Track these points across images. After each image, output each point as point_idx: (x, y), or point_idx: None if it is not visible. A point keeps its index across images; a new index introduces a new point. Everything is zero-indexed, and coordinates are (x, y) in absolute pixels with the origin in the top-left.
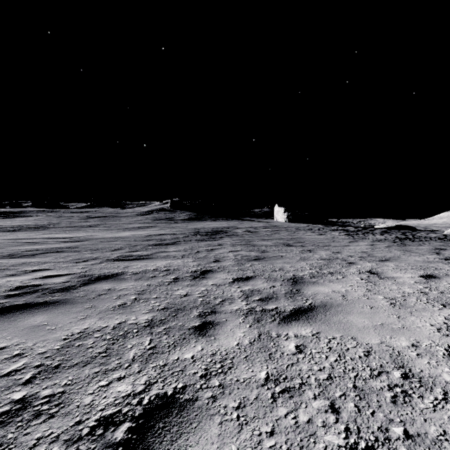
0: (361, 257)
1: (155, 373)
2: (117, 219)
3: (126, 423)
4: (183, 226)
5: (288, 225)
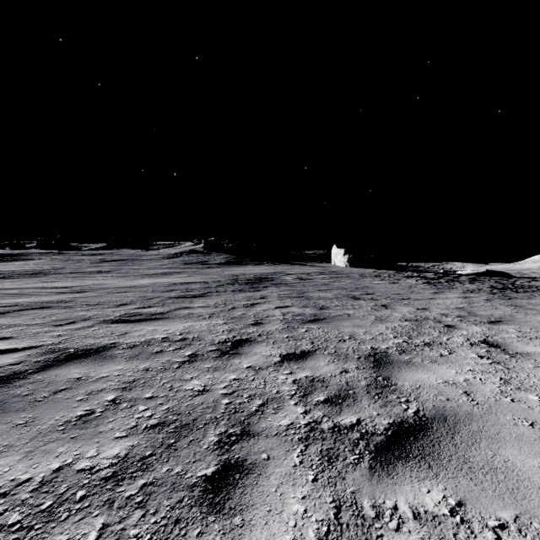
0: (460, 317)
1: None
2: (137, 263)
3: None
4: (219, 272)
5: (350, 270)
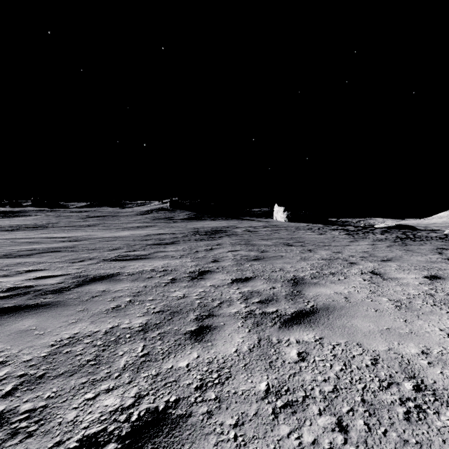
0: (363, 257)
1: (146, 384)
2: (117, 219)
3: (111, 444)
4: (183, 226)
5: (288, 224)
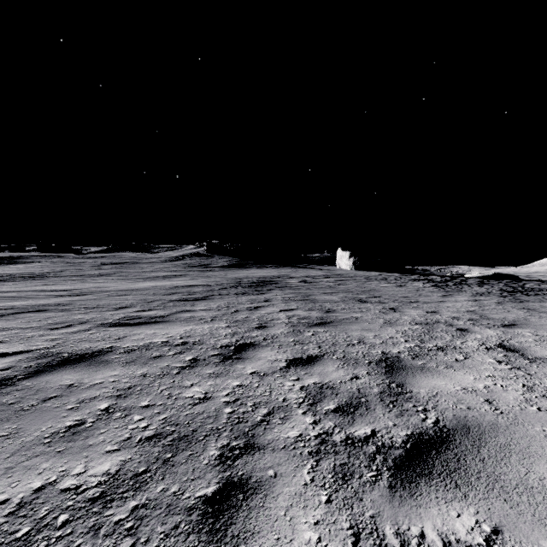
0: (473, 320)
1: None
2: (139, 266)
3: None
4: (221, 275)
5: (355, 273)
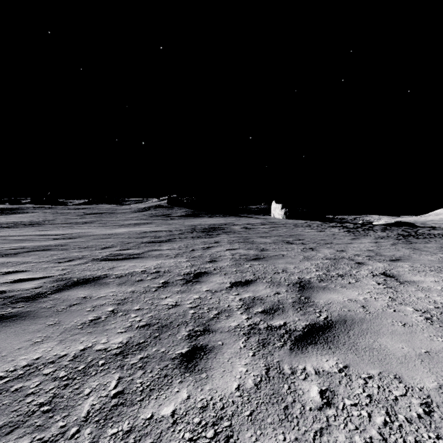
0: (369, 256)
1: None
2: (114, 216)
3: None
4: (180, 223)
5: (286, 221)
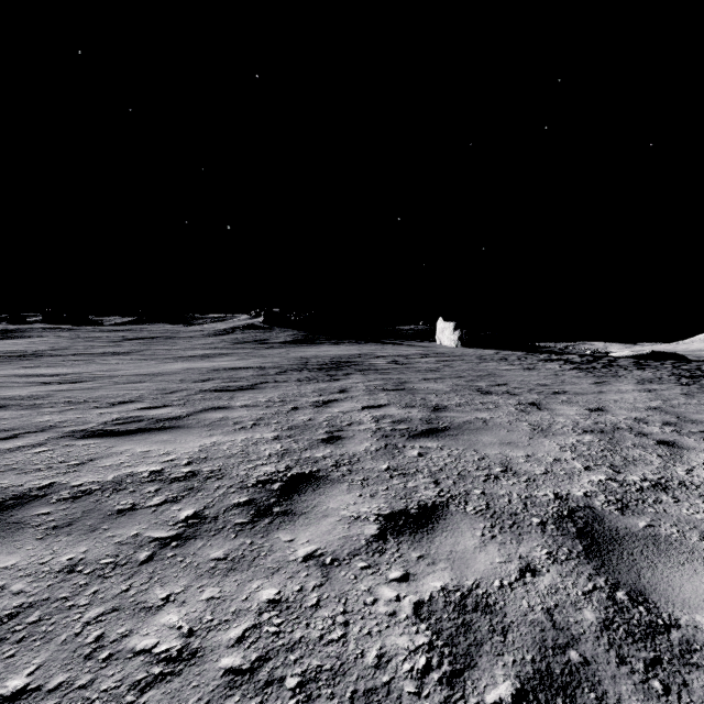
0: (671, 424)
1: None
2: (172, 342)
3: None
4: (282, 354)
5: (463, 351)
